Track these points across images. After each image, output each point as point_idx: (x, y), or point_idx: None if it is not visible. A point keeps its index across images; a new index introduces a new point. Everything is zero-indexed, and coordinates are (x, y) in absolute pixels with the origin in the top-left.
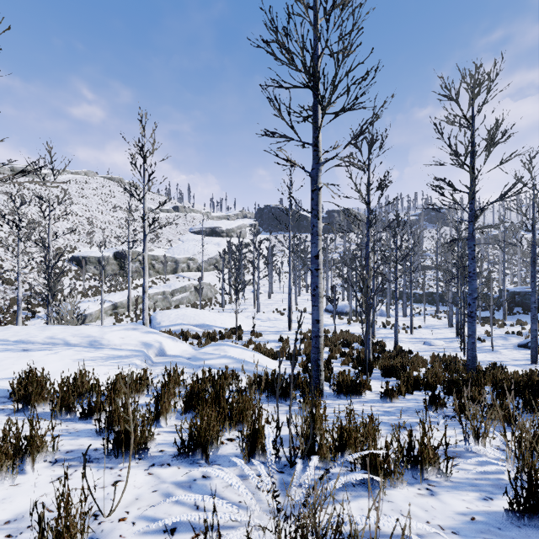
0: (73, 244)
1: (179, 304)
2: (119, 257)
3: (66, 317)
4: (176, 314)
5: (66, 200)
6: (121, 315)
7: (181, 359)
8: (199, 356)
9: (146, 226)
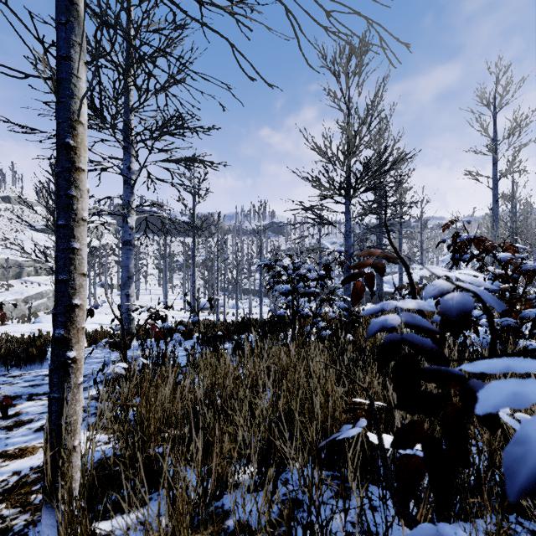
0: None
1: (36, 311)
2: None
3: None
4: None
5: None
6: None
7: None
8: None
9: None
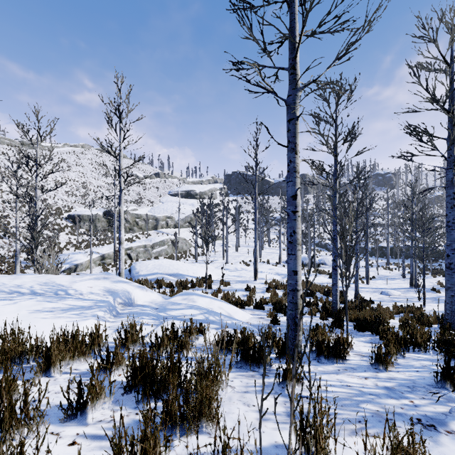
0: (70, 205)
1: (158, 256)
2: (108, 215)
3: (46, 266)
4: (153, 264)
5: (66, 168)
6: (108, 265)
7: (148, 309)
8: (166, 306)
9: (121, 181)
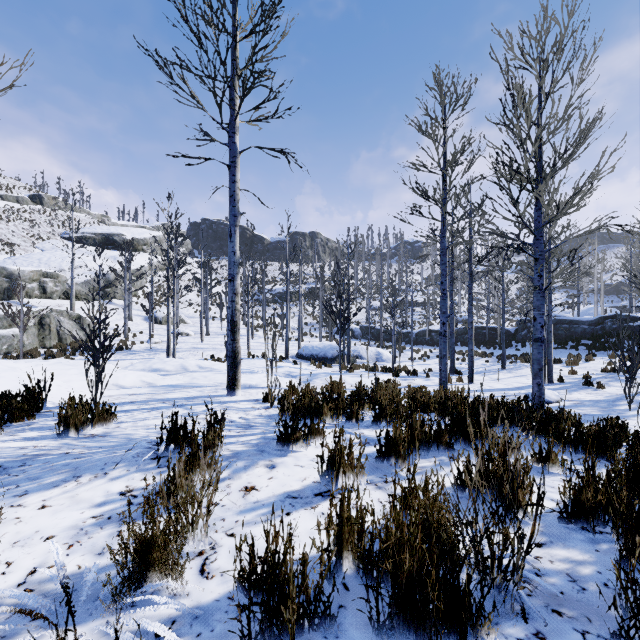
0: None
1: None
2: None
3: None
4: None
5: None
6: None
7: None
8: None
9: None
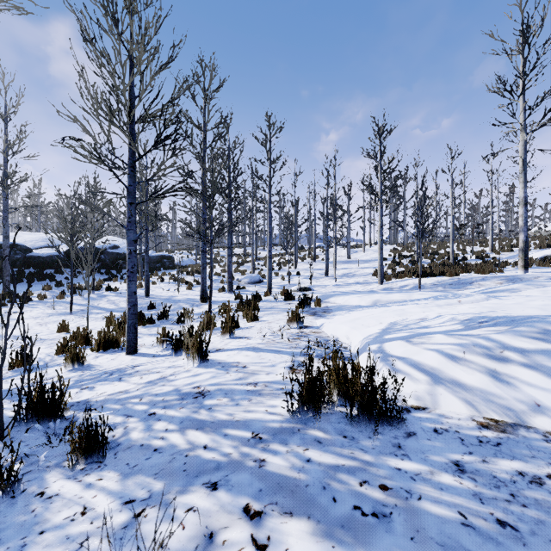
0: None
1: None
2: None
3: None
4: None
5: None
6: None
7: None
8: None
9: None
